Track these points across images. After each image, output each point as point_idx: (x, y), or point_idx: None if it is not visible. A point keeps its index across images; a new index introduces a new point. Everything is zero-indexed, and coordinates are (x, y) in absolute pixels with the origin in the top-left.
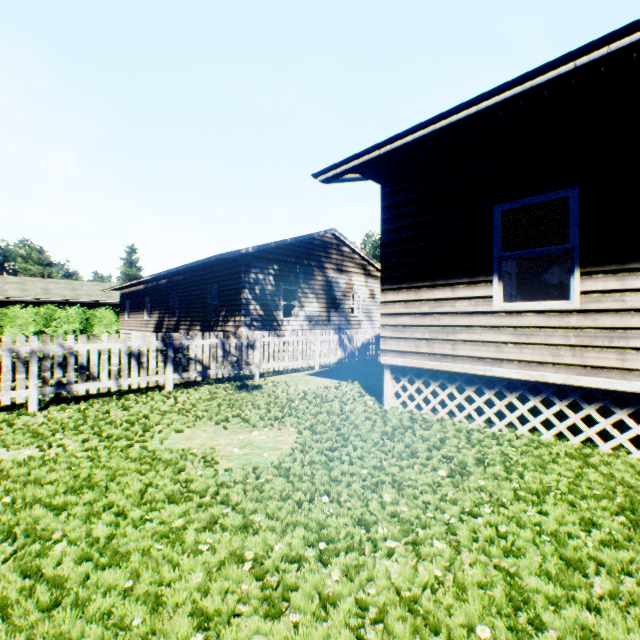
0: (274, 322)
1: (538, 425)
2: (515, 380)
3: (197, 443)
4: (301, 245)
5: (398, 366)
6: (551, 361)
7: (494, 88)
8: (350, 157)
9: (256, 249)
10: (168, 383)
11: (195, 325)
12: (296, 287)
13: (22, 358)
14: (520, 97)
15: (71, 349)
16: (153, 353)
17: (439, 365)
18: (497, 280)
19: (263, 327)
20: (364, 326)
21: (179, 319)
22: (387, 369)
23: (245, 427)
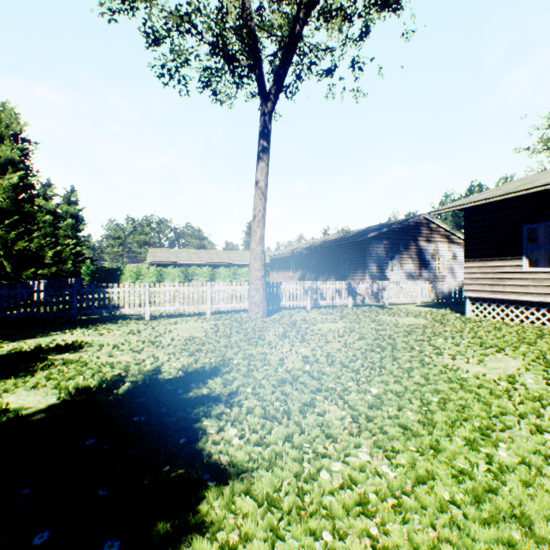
0: (384, 276)
1: (544, 321)
2: (533, 302)
3: (386, 319)
4: (401, 227)
5: (473, 297)
6: (549, 293)
7: (513, 192)
8: (448, 207)
9: (375, 233)
10: (349, 304)
11: (330, 278)
12: (397, 254)
13: (305, 289)
14: (525, 194)
15: (318, 287)
16: (343, 290)
17: (495, 296)
18: (524, 258)
19: (377, 279)
20: (447, 280)
21: (317, 275)
22: (467, 299)
23: (401, 317)
